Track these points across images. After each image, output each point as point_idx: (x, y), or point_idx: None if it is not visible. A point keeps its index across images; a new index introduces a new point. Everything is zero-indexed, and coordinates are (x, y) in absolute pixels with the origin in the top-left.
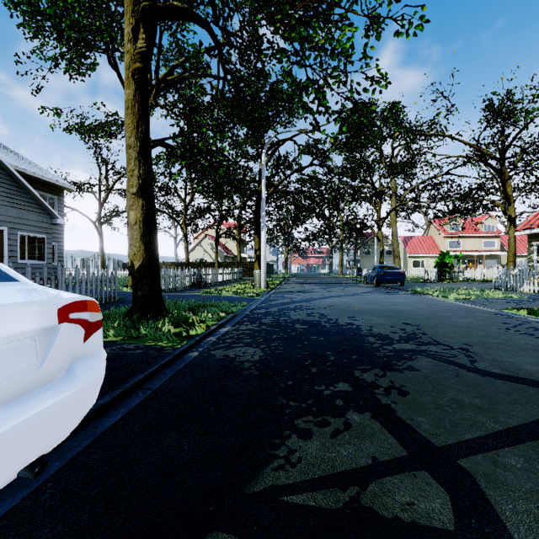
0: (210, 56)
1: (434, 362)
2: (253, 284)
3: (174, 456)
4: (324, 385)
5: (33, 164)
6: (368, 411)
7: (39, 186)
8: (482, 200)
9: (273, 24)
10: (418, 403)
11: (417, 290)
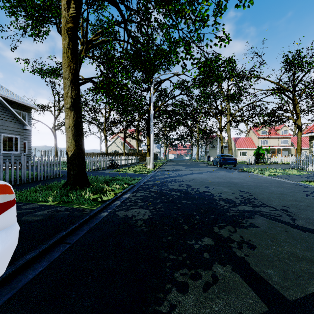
0: (118, 24)
1: (267, 220)
2: (146, 165)
3: (75, 312)
4: (194, 239)
5: (13, 93)
6: (229, 264)
7: (16, 106)
8: (281, 116)
9: (157, 0)
10: (264, 256)
11: (244, 169)
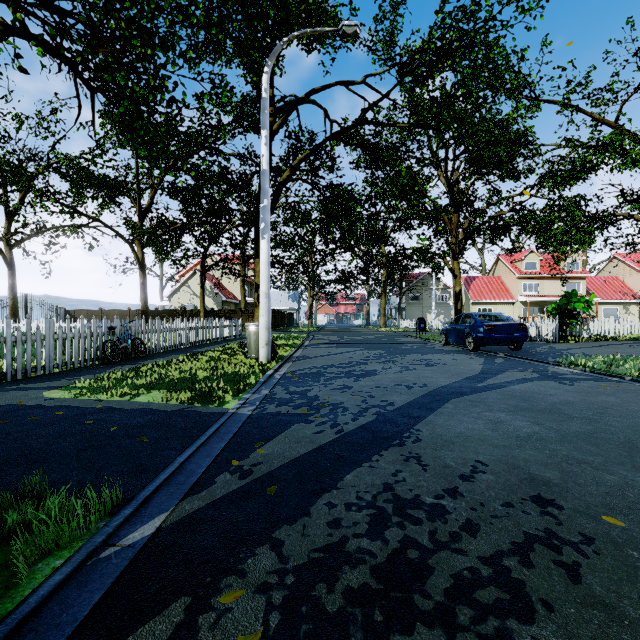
0: None
1: None
2: (246, 350)
3: None
4: None
5: None
6: None
7: None
8: (608, 216)
9: None
10: None
11: (577, 364)
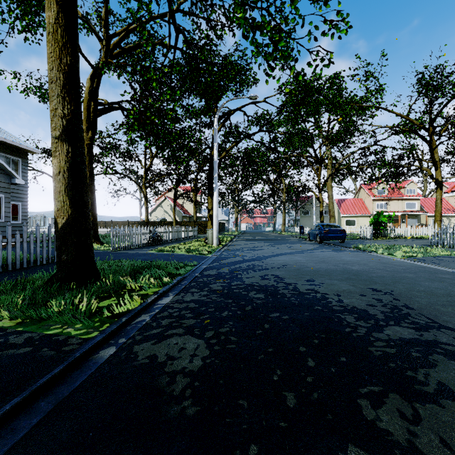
0: (157, 2)
1: None
2: (206, 241)
3: None
4: None
5: None
6: None
7: (2, 148)
8: (410, 166)
9: None
10: None
11: (359, 247)
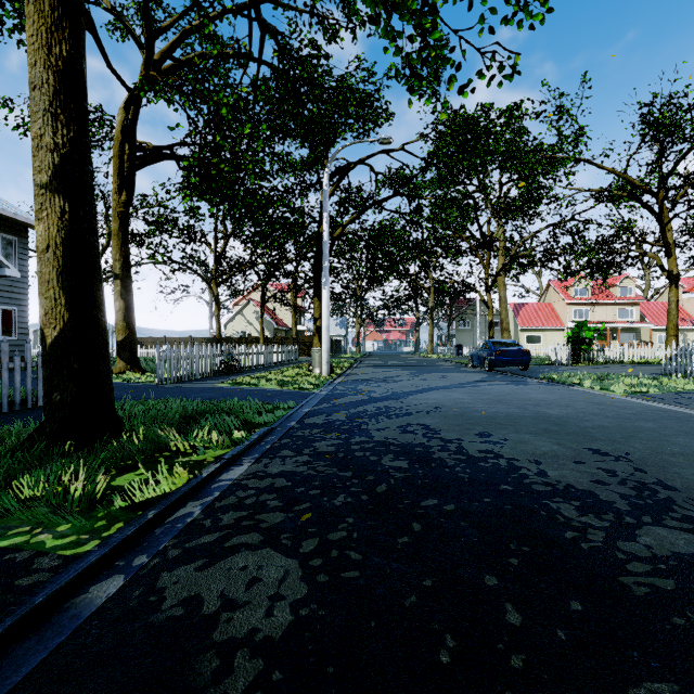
0: None
1: None
2: (311, 368)
3: None
4: None
5: None
6: None
7: None
8: (628, 252)
9: None
10: None
11: (552, 378)
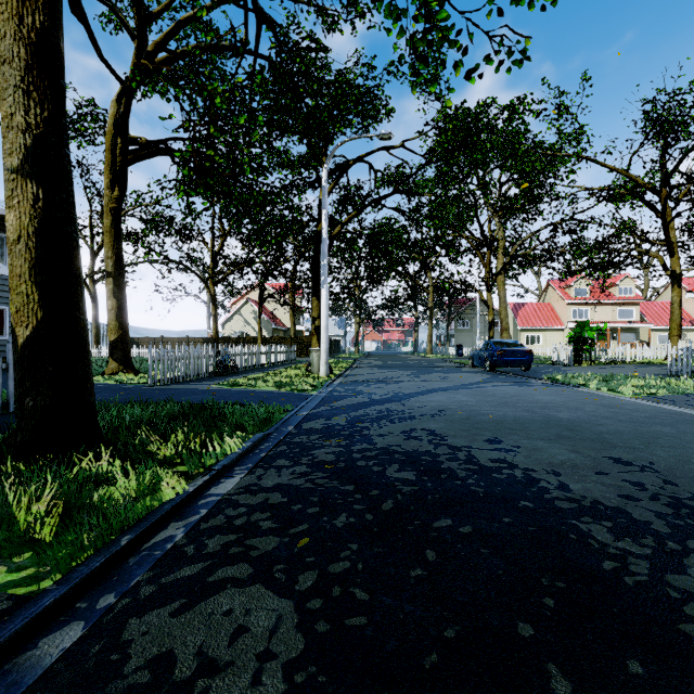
0: None
1: None
2: (310, 369)
3: None
4: None
5: None
6: None
7: None
8: (630, 251)
9: None
10: None
11: (556, 379)
